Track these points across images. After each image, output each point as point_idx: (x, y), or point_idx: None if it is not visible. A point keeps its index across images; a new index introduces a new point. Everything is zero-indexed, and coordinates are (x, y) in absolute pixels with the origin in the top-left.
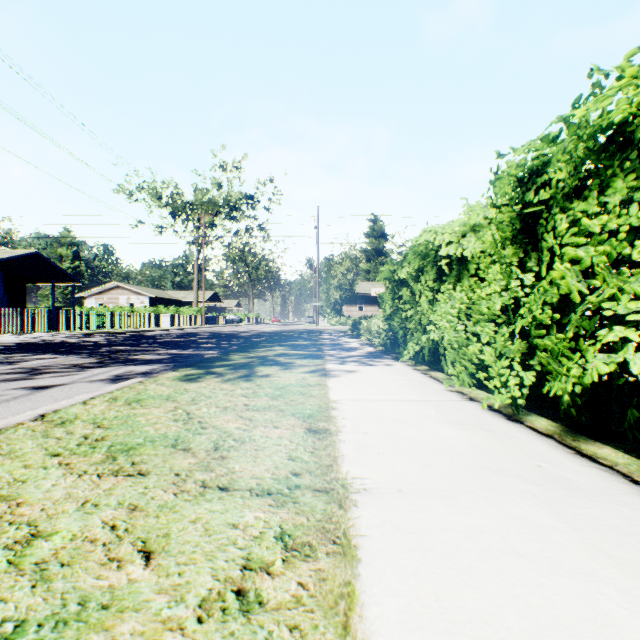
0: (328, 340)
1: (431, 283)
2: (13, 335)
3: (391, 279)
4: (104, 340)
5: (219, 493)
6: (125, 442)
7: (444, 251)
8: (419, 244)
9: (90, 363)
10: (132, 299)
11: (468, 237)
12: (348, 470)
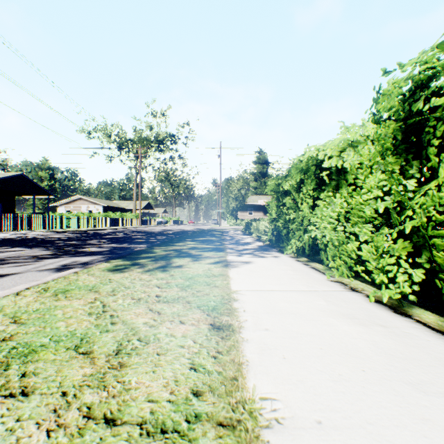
0: (228, 236)
1: (311, 192)
2: (1, 233)
3: (276, 191)
4: (65, 236)
5: (102, 430)
6: (30, 342)
7: (327, 164)
8: (301, 161)
9: (47, 255)
10: (90, 207)
11: (348, 151)
12: (255, 385)
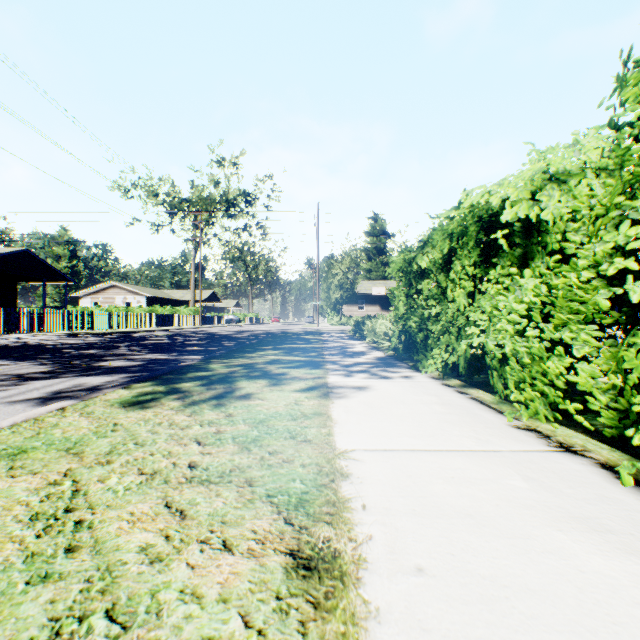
0: (329, 342)
1: (471, 269)
2: None
3: (405, 271)
4: (83, 342)
5: None
6: None
7: (509, 214)
8: (451, 219)
9: (38, 373)
10: (128, 299)
11: (549, 191)
12: None
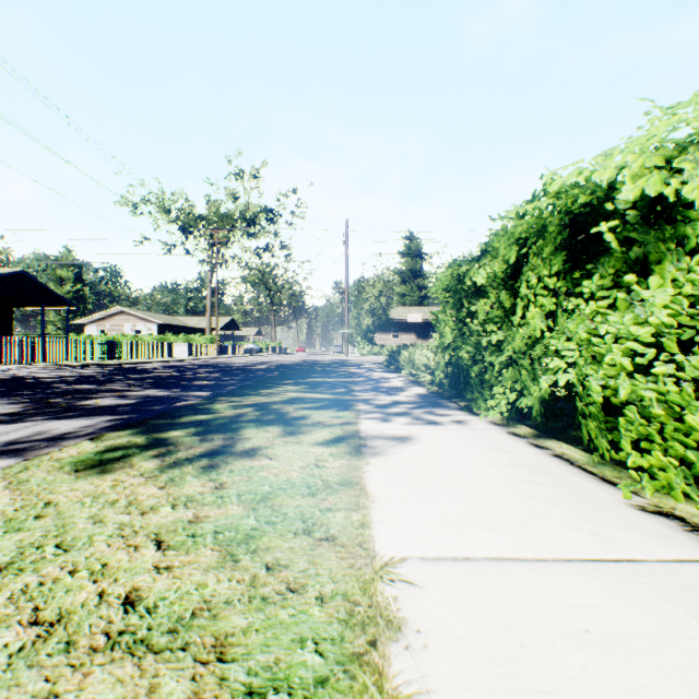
0: (360, 375)
1: (553, 282)
2: None
3: (453, 290)
4: (77, 375)
5: None
6: None
7: (632, 192)
8: (522, 217)
9: (2, 414)
10: (138, 326)
11: (697, 154)
12: None
